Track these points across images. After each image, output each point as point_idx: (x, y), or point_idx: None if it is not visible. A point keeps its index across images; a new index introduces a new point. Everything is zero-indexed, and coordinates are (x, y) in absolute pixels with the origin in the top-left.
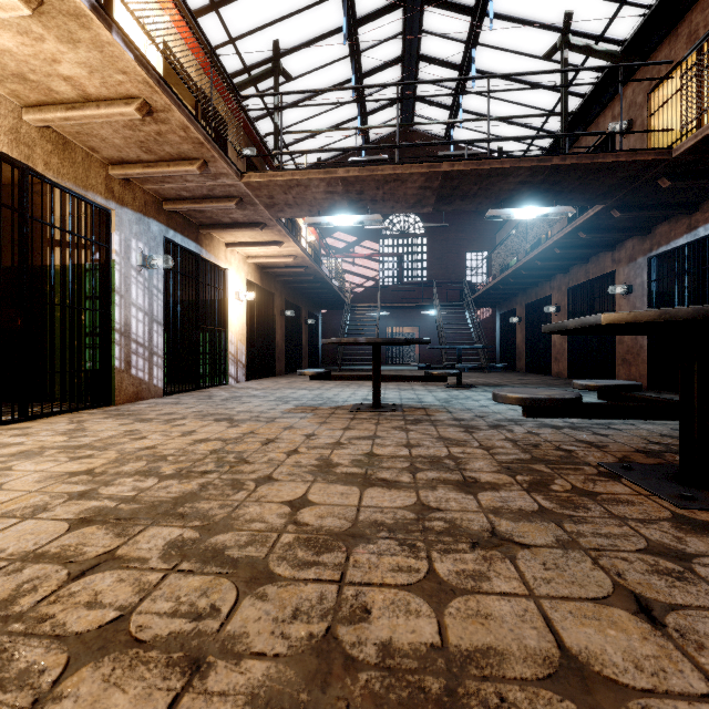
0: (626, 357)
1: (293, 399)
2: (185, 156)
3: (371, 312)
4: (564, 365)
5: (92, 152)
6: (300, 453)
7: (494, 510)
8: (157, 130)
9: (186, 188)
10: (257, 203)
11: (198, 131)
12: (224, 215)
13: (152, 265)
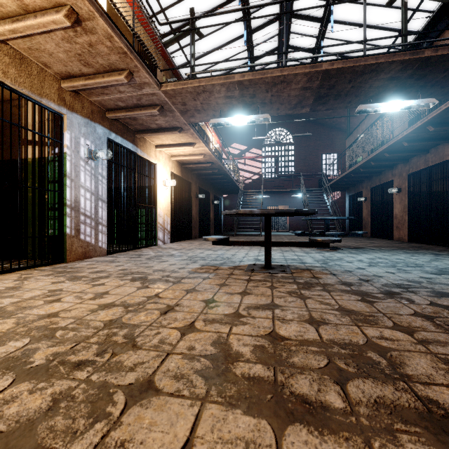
0: None
1: (200, 258)
2: (115, 67)
3: (257, 196)
4: (404, 232)
5: (46, 68)
6: (196, 331)
7: None
8: (88, 41)
9: (121, 99)
10: (174, 110)
11: (121, 40)
12: (151, 122)
13: (96, 157)
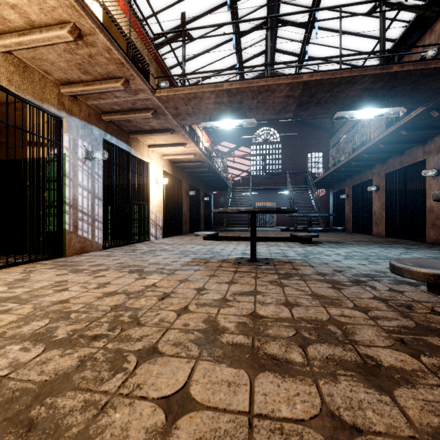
0: (435, 222)
1: (191, 253)
2: (112, 76)
3: (245, 193)
4: (382, 227)
5: (47, 75)
6: (190, 312)
7: (436, 435)
8: (89, 52)
9: (116, 103)
10: (167, 113)
11: (119, 52)
12: (145, 124)
13: (93, 158)
